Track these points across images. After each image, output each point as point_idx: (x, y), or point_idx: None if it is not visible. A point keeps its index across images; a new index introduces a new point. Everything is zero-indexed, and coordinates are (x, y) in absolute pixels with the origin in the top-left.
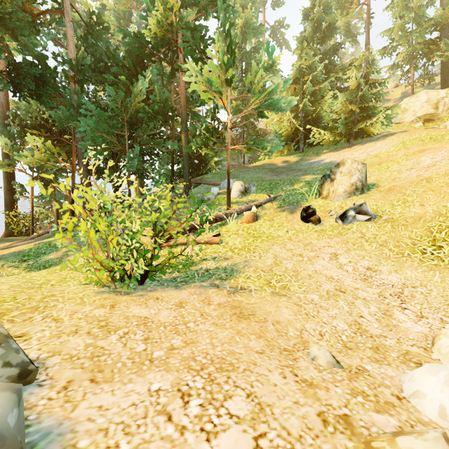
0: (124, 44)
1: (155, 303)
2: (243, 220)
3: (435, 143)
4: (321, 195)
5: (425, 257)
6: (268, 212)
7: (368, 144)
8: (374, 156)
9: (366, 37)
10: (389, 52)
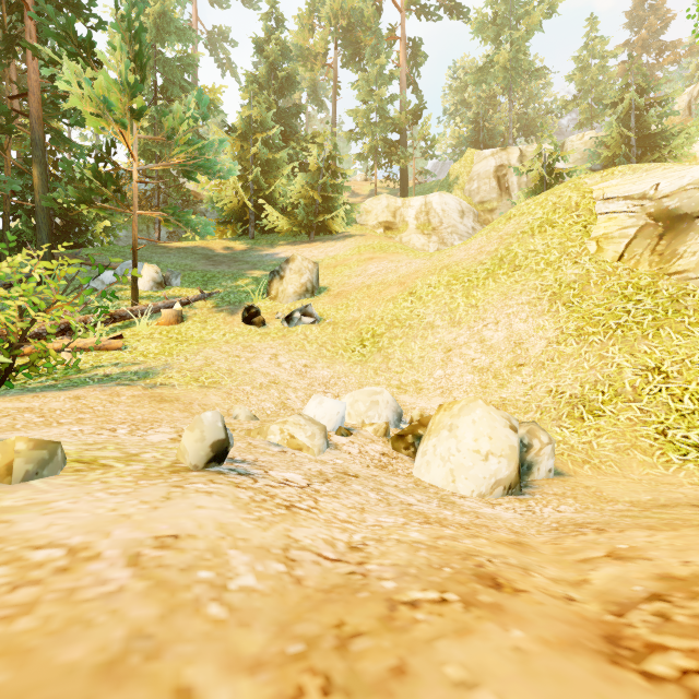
0: None
1: (35, 399)
2: (160, 321)
3: (382, 253)
4: (270, 295)
5: (354, 354)
6: (199, 312)
7: (329, 243)
8: (332, 258)
9: (333, 109)
10: (355, 138)
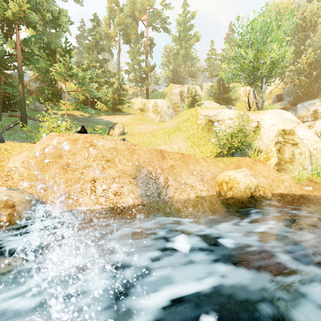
0: None
1: None
2: None
3: (143, 122)
4: (109, 134)
5: None
6: None
7: (122, 116)
8: (125, 122)
9: (118, 59)
10: (128, 73)
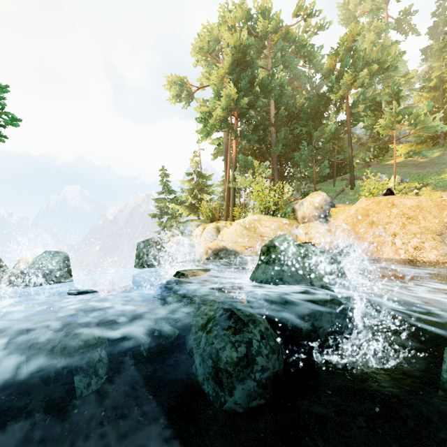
0: (312, 102)
1: None
2: None
3: None
4: None
5: None
6: (425, 192)
7: None
8: None
9: None
10: None
